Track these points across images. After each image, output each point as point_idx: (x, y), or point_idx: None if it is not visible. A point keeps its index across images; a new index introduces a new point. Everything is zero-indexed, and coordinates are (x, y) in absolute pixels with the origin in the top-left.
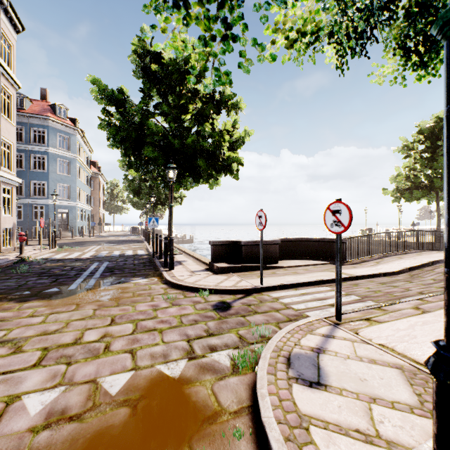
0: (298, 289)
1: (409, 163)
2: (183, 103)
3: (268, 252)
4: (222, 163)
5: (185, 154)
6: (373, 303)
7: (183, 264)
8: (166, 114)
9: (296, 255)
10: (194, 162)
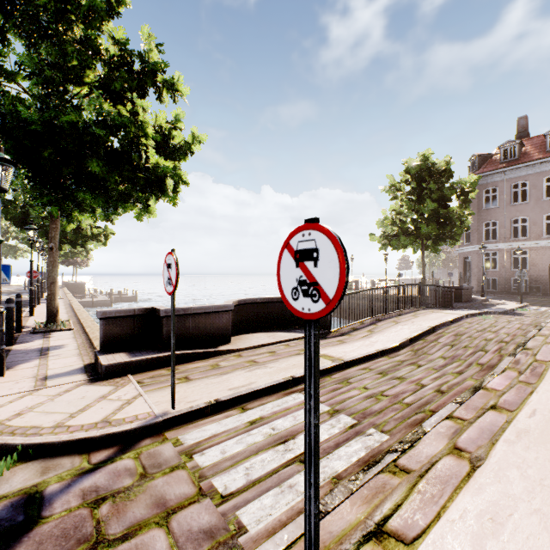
0: (247, 407)
1: (396, 206)
2: (74, 64)
3: (214, 326)
4: (144, 175)
5: (63, 147)
6: (378, 435)
7: (47, 355)
8: (33, 74)
9: (263, 324)
10: (83, 165)
